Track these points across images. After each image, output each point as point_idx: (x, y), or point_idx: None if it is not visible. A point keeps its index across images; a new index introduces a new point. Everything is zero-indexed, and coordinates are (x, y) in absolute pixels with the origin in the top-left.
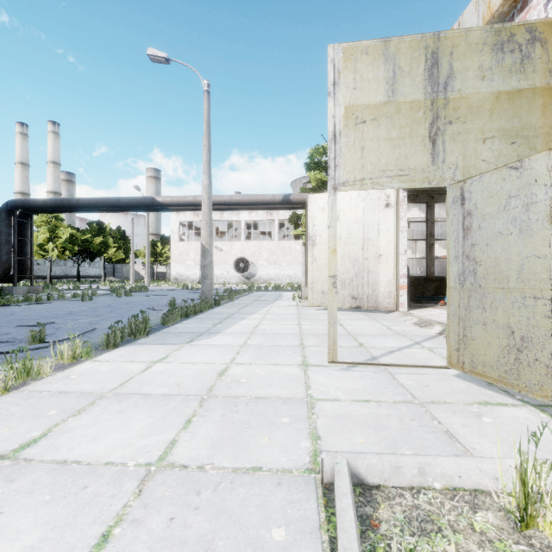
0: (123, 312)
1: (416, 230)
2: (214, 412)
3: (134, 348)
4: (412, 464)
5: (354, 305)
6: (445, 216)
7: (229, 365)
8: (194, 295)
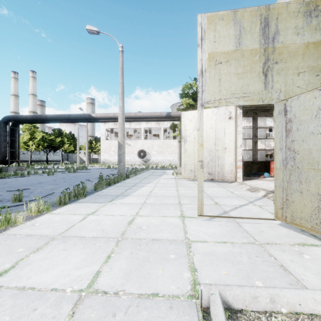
0: (71, 182)
1: (244, 133)
2: (125, 250)
3: (76, 205)
4: (265, 295)
5: (209, 178)
6: (262, 125)
7: (135, 216)
8: (114, 172)
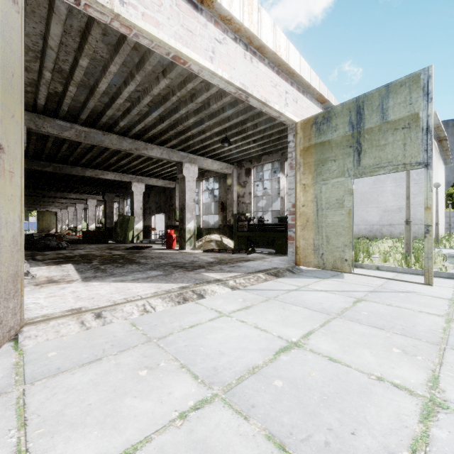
0: None
1: None
2: None
3: None
4: None
5: None
6: None
7: None
8: None
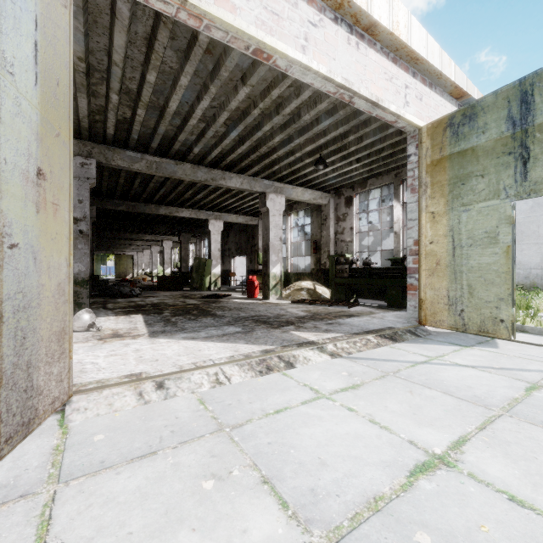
0: None
1: None
2: None
3: None
4: None
5: None
6: None
7: None
8: None
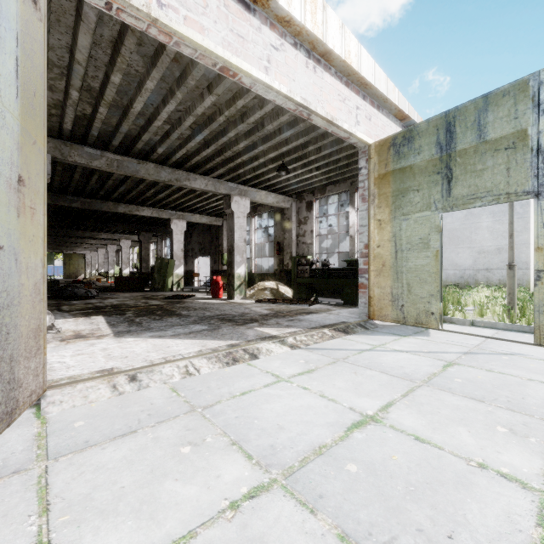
0: None
1: None
2: None
3: None
4: None
5: None
6: None
7: None
8: None
